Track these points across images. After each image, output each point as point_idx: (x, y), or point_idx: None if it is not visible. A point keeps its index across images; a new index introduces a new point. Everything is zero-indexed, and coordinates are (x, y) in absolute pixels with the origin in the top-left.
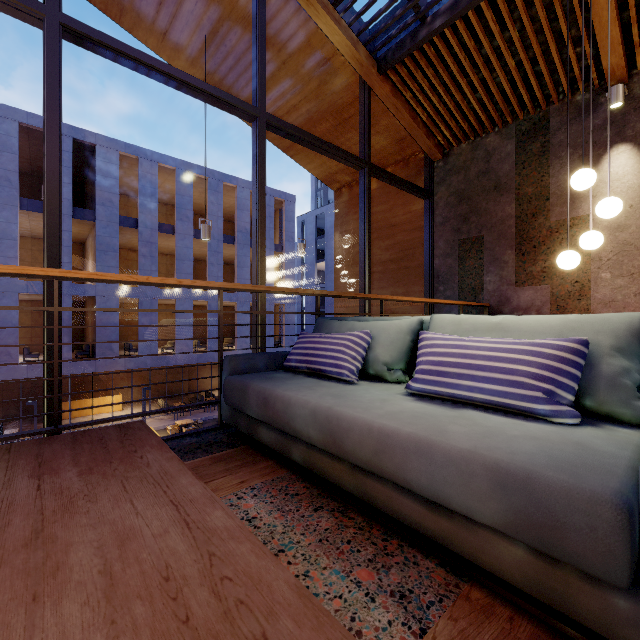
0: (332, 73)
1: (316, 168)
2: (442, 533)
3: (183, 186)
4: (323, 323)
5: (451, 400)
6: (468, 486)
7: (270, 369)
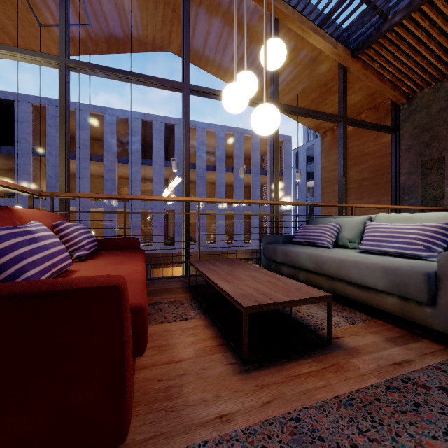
0: (319, 64)
1: (308, 121)
2: (365, 298)
3: (220, 141)
4: (313, 220)
5: (380, 253)
6: (374, 276)
7: (285, 243)
